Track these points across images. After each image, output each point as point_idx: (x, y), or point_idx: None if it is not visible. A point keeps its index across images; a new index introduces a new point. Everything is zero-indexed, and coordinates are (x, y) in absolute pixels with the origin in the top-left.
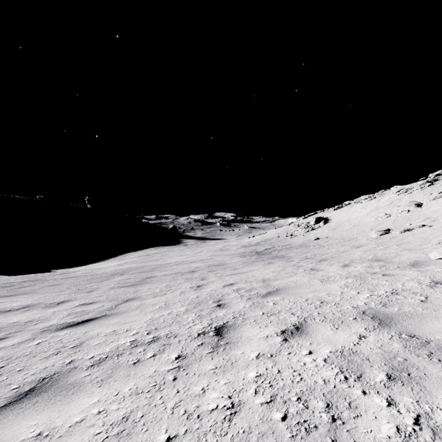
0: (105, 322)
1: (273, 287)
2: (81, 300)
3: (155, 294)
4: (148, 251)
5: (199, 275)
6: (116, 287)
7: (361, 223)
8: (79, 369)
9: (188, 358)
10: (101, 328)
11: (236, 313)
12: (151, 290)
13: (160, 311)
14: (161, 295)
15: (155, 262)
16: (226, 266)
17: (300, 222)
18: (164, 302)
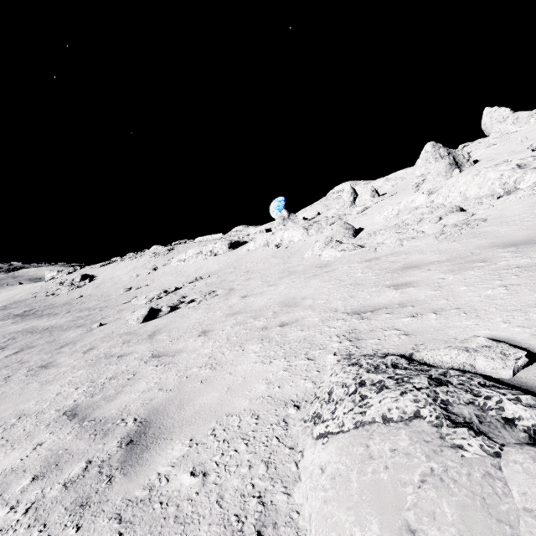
0: None
1: (53, 324)
2: None
3: None
4: None
5: None
6: None
7: (120, 281)
8: (1, 343)
9: (37, 334)
10: None
11: (42, 329)
12: None
13: None
14: None
15: None
16: None
17: (64, 279)
18: None
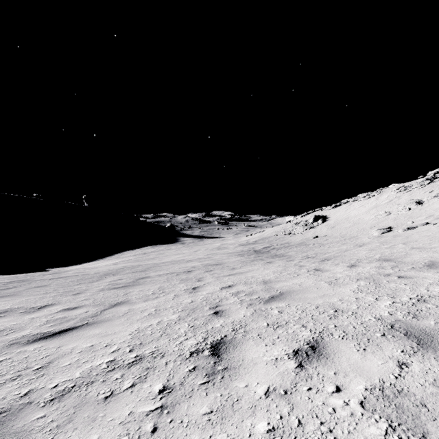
0: (84, 334)
1: (276, 290)
2: (65, 304)
3: (146, 297)
4: (145, 249)
5: (196, 276)
6: (106, 289)
7: (361, 221)
8: (34, 405)
9: (176, 392)
10: (77, 341)
11: (236, 323)
12: (143, 292)
13: (149, 319)
14: (152, 298)
15: (151, 261)
16: (224, 265)
17: (298, 220)
18: (155, 307)
